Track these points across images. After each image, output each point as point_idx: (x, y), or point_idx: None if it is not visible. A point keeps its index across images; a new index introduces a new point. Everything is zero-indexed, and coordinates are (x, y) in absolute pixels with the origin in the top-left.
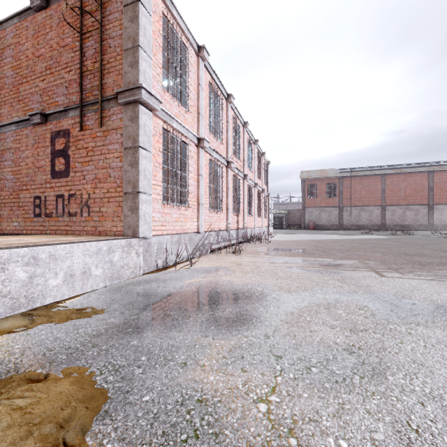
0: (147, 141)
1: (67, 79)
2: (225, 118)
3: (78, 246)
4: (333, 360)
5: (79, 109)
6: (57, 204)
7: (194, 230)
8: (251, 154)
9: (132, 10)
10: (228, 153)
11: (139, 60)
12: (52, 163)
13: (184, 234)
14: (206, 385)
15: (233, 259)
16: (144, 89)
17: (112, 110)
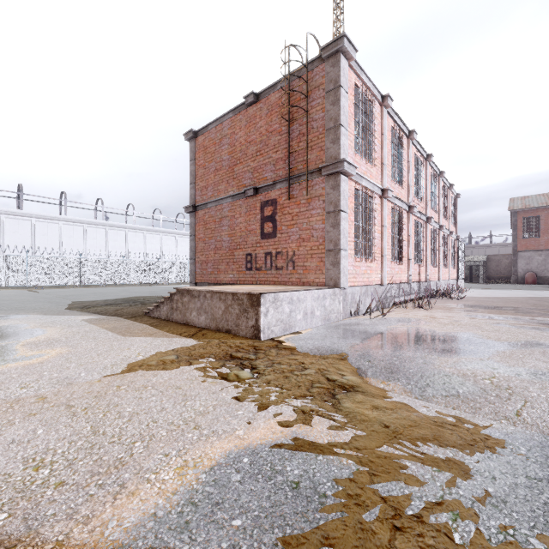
0: (345, 204)
1: (274, 158)
2: (406, 158)
3: (309, 292)
4: (542, 374)
5: (288, 183)
6: (266, 260)
7: (378, 282)
8: (435, 191)
9: (333, 95)
10: (409, 196)
11: (340, 137)
12: (261, 226)
13: (369, 286)
14: (445, 371)
15: (423, 313)
16: (346, 161)
17: (315, 181)
